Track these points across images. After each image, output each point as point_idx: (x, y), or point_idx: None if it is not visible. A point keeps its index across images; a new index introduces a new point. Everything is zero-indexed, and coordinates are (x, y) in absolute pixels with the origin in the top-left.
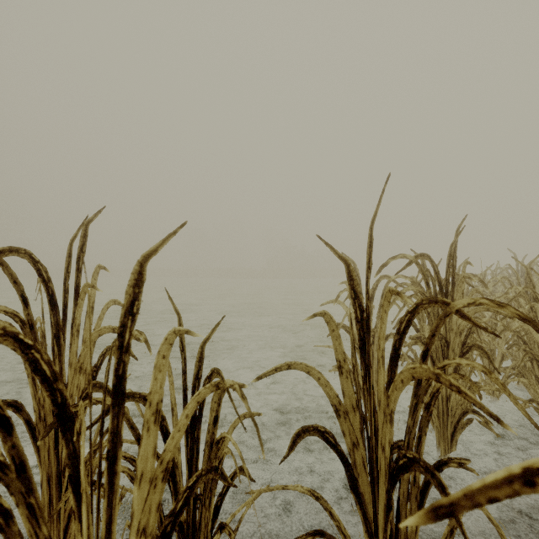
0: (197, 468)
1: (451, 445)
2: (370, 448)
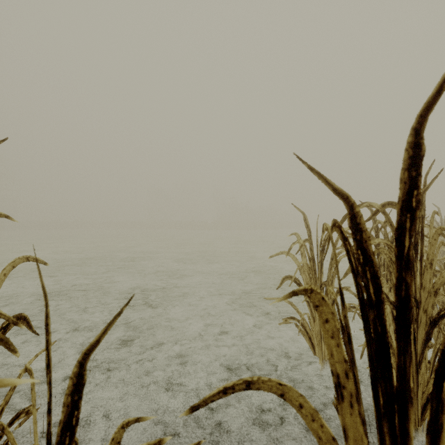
0: None
1: (423, 418)
2: None
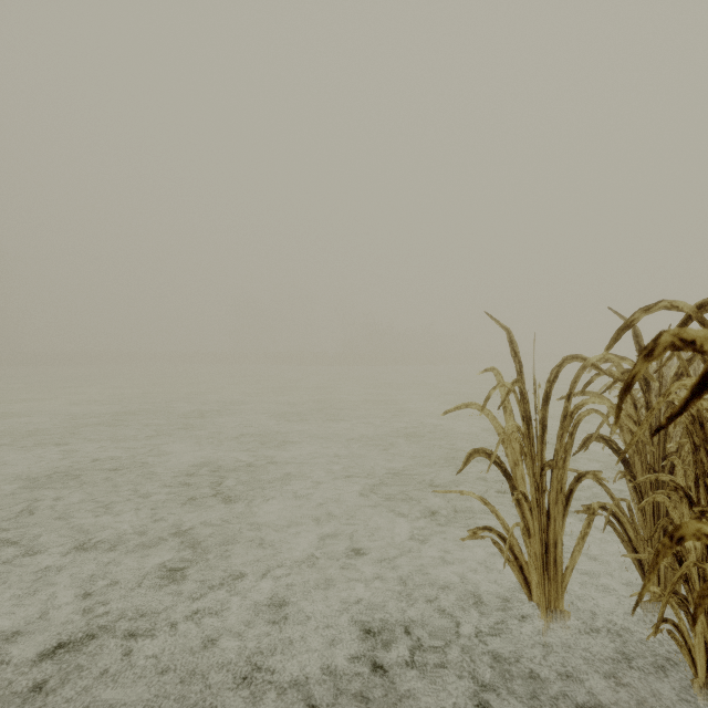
0: None
1: None
2: None
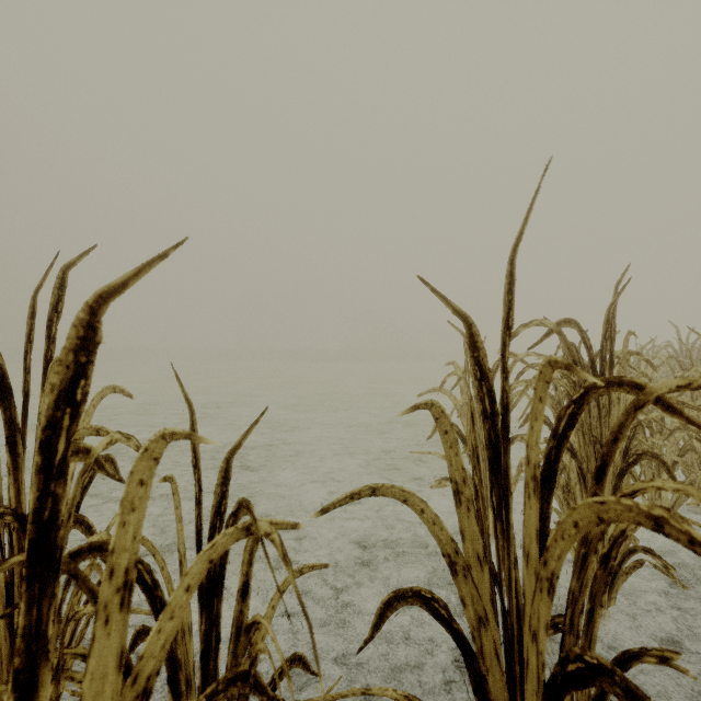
0: (217, 667)
1: (610, 598)
2: (507, 627)
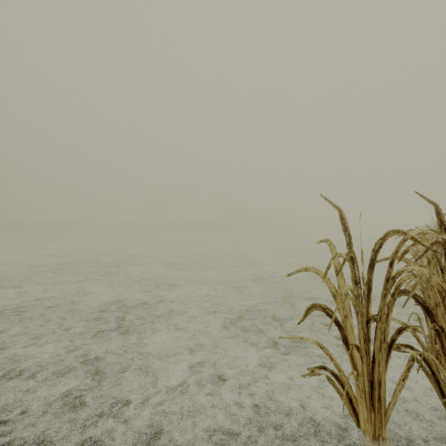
0: None
1: None
2: None
